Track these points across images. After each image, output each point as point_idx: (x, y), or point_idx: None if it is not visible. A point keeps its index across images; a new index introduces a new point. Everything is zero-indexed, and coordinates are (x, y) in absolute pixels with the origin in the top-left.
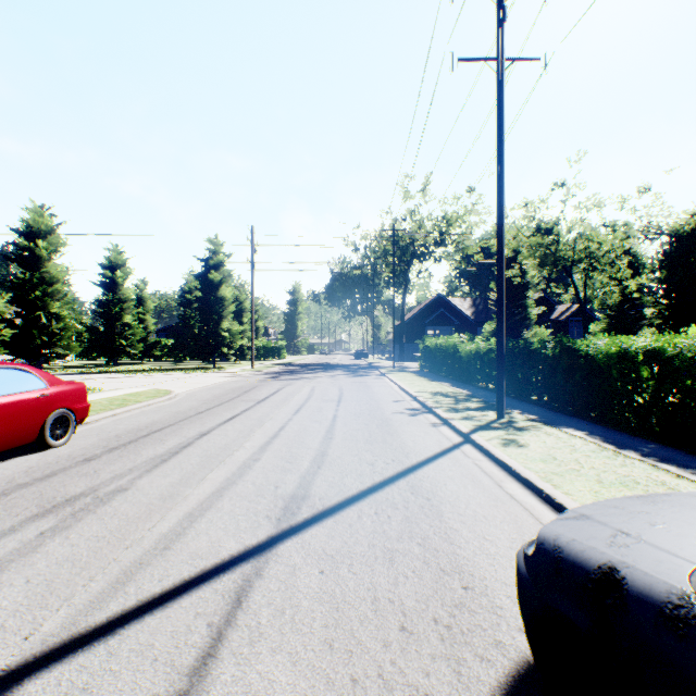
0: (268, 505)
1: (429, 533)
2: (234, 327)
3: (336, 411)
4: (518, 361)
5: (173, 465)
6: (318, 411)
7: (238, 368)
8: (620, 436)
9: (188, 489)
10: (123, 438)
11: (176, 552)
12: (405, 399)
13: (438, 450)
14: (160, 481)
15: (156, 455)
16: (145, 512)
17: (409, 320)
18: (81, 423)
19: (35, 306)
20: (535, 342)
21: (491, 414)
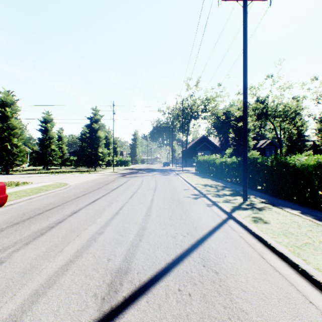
0: (98, 280)
1: (224, 318)
2: (104, 151)
3: (153, 196)
4: (249, 168)
5: (45, 238)
6: (143, 196)
7: (106, 171)
8: (321, 214)
9: (45, 263)
10: (25, 215)
11: None
12: (189, 188)
13: (214, 225)
14: (30, 253)
15: (38, 229)
16: (1, 290)
17: (189, 147)
18: (1, 206)
19: (5, 140)
20: (260, 158)
21: (239, 198)
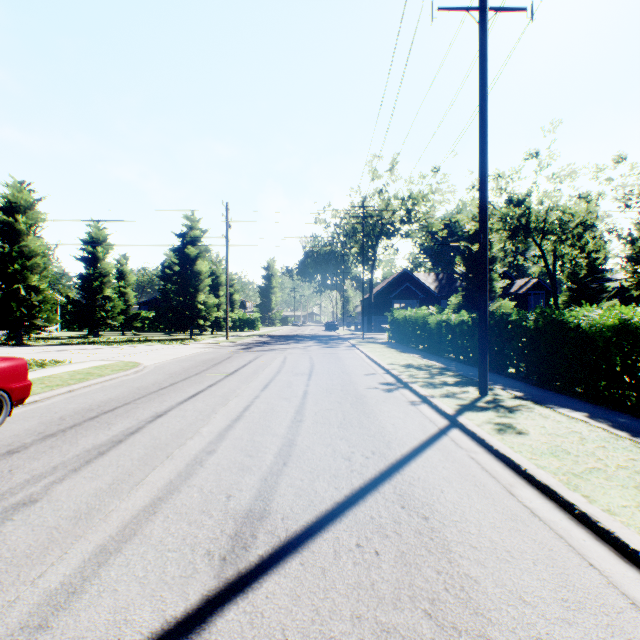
0: (212, 530)
1: (438, 588)
2: (210, 300)
3: (307, 386)
4: (493, 333)
5: (109, 461)
6: (287, 386)
7: (214, 339)
8: (626, 419)
9: (114, 501)
10: (66, 421)
11: (52, 639)
12: (377, 372)
13: (424, 438)
14: (84, 486)
15: (94, 445)
16: (41, 545)
17: (376, 293)
18: (19, 404)
19: (14, 279)
20: (513, 313)
21: (472, 391)
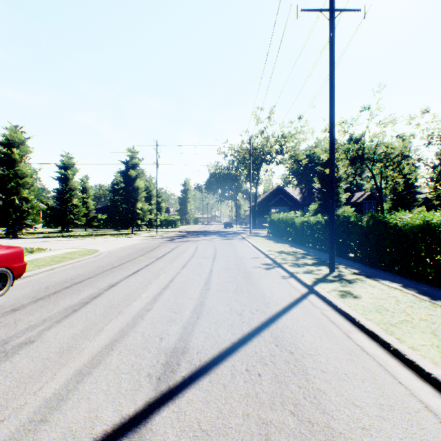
0: (151, 360)
1: (299, 397)
2: (145, 207)
3: (212, 266)
4: (339, 230)
5: (80, 316)
6: (199, 266)
7: (148, 233)
8: (427, 288)
9: (85, 342)
10: (50, 289)
11: (50, 428)
12: (260, 256)
13: (291, 300)
14: (64, 332)
15: (70, 305)
16: (38, 370)
17: (259, 202)
18: (18, 278)
19: (11, 192)
20: (352, 216)
21: (324, 269)
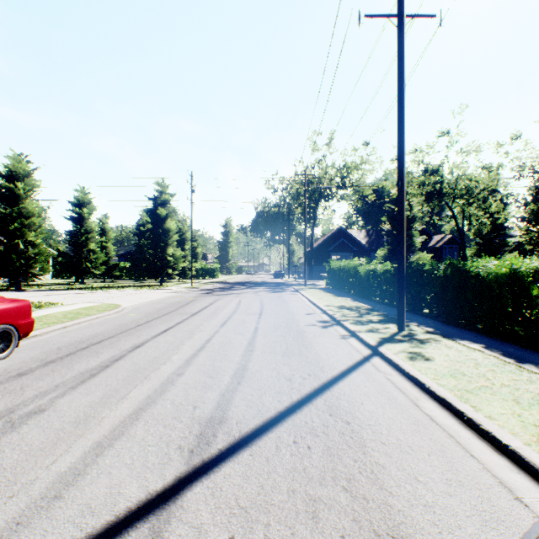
0: (182, 431)
1: (354, 471)
2: (177, 253)
3: (257, 323)
4: (411, 280)
5: (99, 381)
6: (241, 323)
7: (180, 285)
8: (514, 349)
9: (105, 411)
10: (63, 351)
11: (65, 505)
12: (316, 312)
13: (350, 363)
14: (81, 400)
15: (86, 369)
16: (51, 442)
17: (317, 247)
18: (25, 337)
19: (14, 235)
20: (427, 264)
21: (392, 327)
